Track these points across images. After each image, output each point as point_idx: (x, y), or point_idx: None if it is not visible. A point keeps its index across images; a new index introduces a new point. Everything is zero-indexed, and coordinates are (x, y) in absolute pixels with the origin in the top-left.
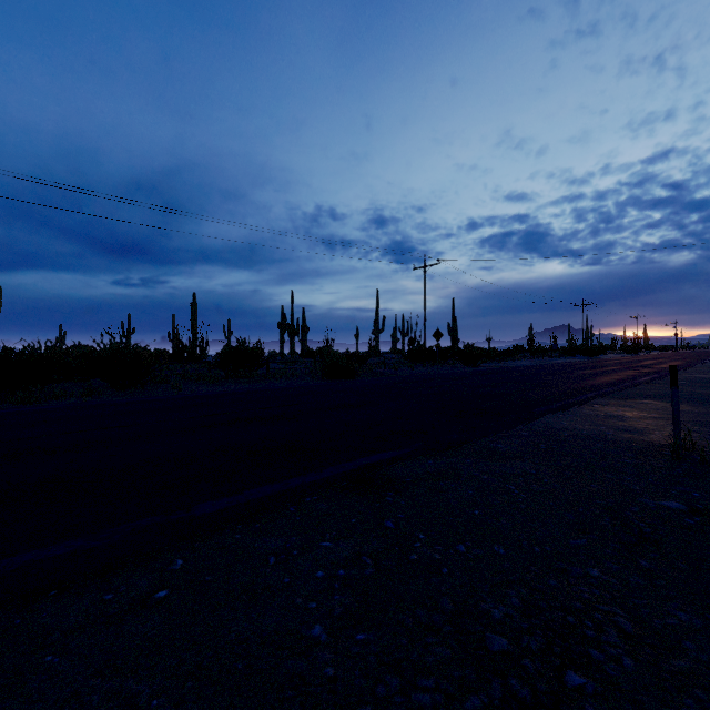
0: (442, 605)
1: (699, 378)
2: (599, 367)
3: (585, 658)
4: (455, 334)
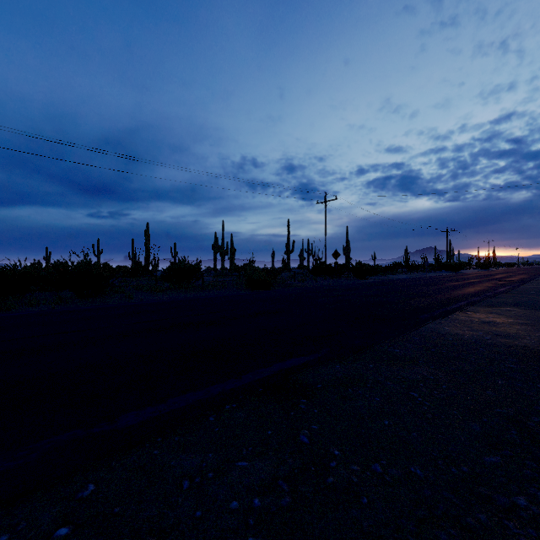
0: None
1: None
2: (462, 280)
3: None
4: (348, 254)
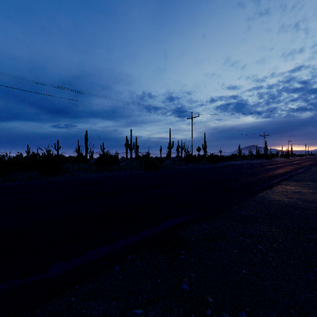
0: None
1: None
2: (275, 164)
3: None
4: (205, 149)
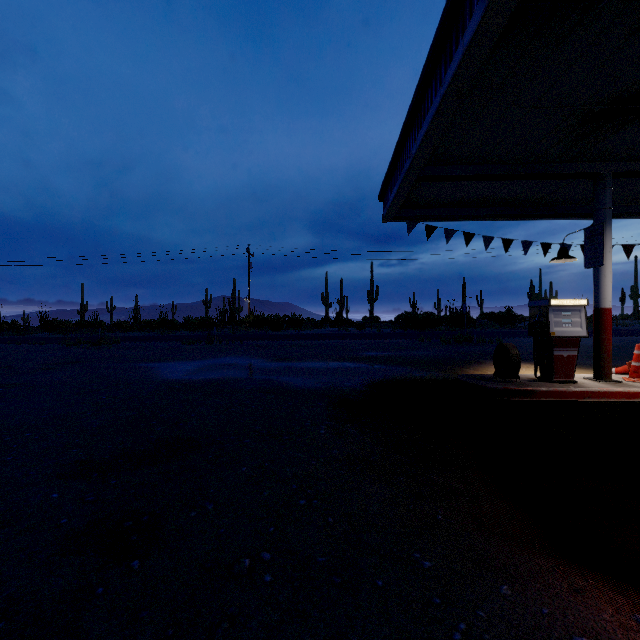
0: None
1: None
2: None
3: None
4: None
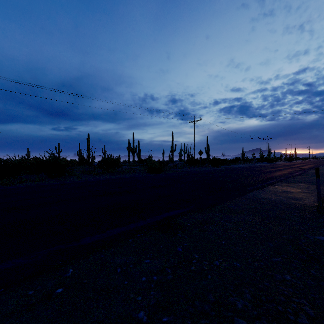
0: (208, 298)
1: (322, 173)
2: (275, 168)
3: None
4: (208, 152)
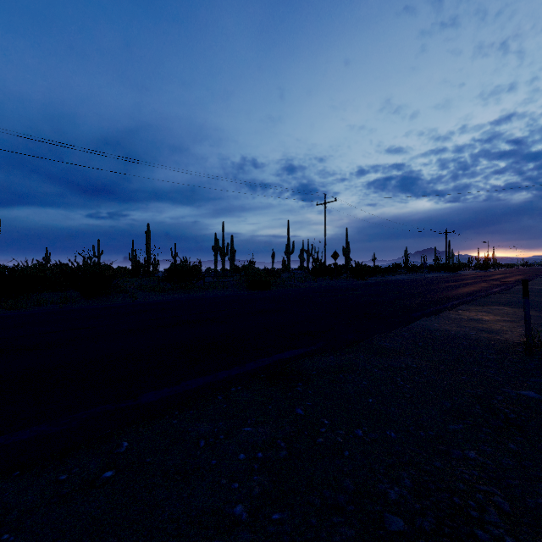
0: (345, 485)
1: (538, 289)
2: (459, 280)
3: (472, 538)
4: (348, 255)
